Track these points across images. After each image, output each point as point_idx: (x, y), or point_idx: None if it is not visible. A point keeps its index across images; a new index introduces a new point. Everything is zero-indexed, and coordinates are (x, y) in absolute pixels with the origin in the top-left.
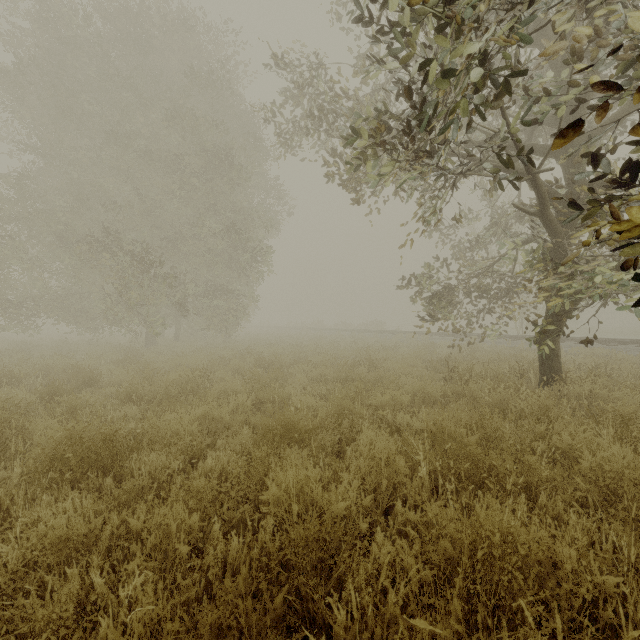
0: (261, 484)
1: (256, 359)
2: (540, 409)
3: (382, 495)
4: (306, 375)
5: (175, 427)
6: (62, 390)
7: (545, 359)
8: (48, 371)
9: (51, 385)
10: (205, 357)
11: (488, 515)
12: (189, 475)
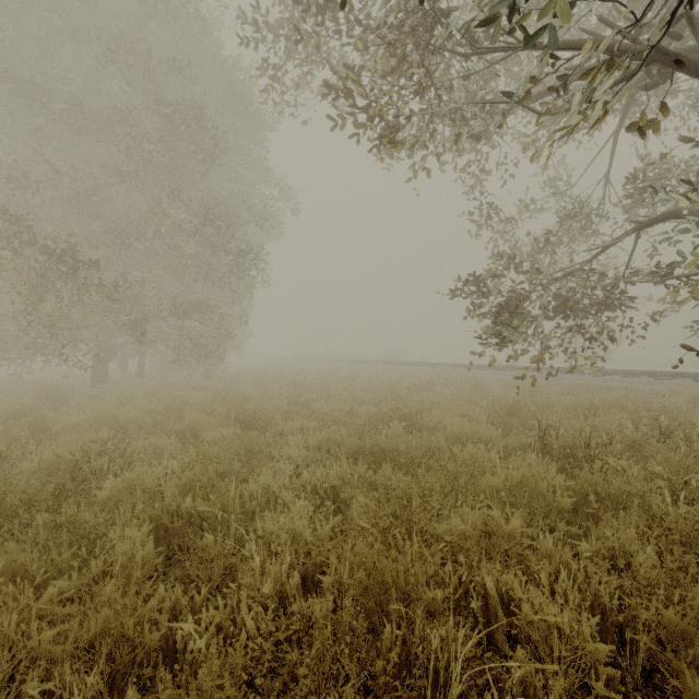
0: None
1: (229, 409)
2: None
3: None
4: (305, 439)
5: None
6: None
7: None
8: None
9: None
10: (156, 405)
11: None
12: None
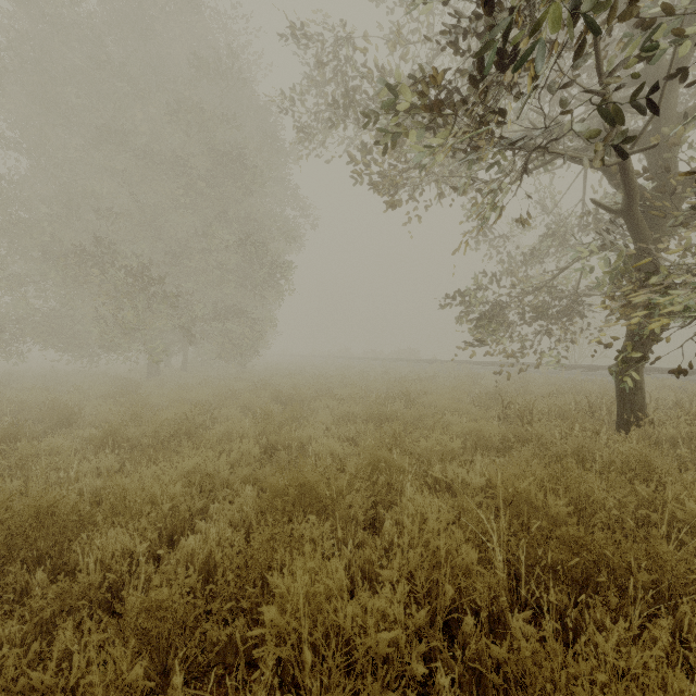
0: (263, 580)
1: (272, 392)
2: (638, 461)
3: (440, 600)
4: (331, 412)
5: (150, 489)
6: (22, 433)
7: (625, 393)
8: (21, 407)
9: (8, 427)
10: (212, 390)
11: (608, 641)
12: (163, 561)
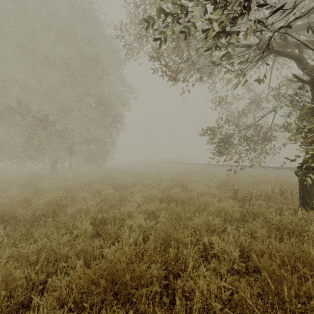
0: None
1: (110, 182)
2: None
3: None
4: (141, 194)
5: None
6: None
7: (305, 186)
8: None
9: None
10: (80, 181)
11: None
12: None
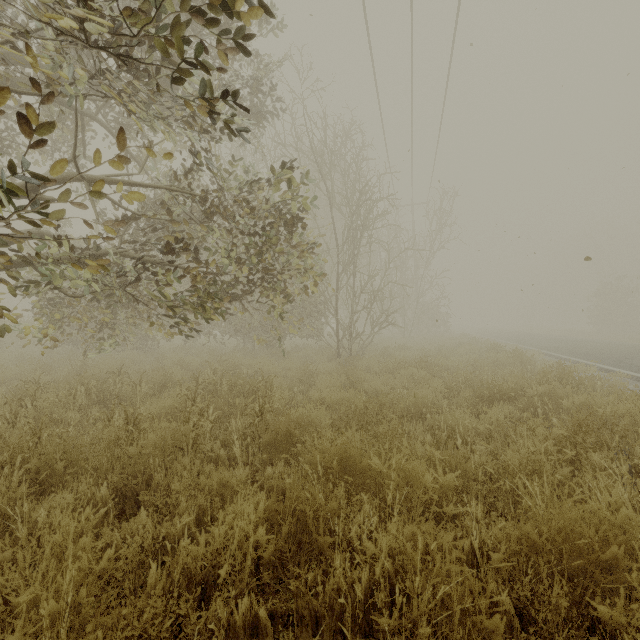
0: None
1: None
2: None
3: None
4: None
5: None
6: None
7: None
8: None
9: None
10: None
11: None
12: None
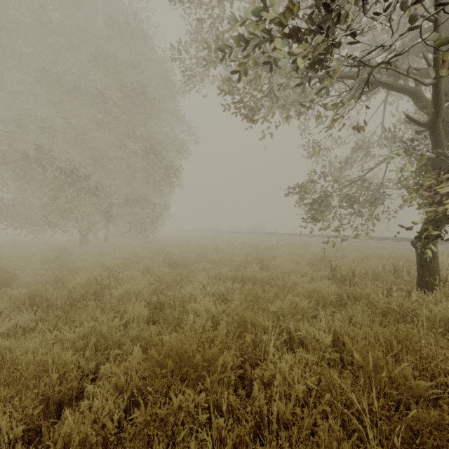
0: None
1: (164, 258)
2: None
3: None
4: (206, 273)
5: (43, 358)
6: None
7: (424, 261)
8: None
9: None
10: (122, 256)
11: None
12: (43, 438)
